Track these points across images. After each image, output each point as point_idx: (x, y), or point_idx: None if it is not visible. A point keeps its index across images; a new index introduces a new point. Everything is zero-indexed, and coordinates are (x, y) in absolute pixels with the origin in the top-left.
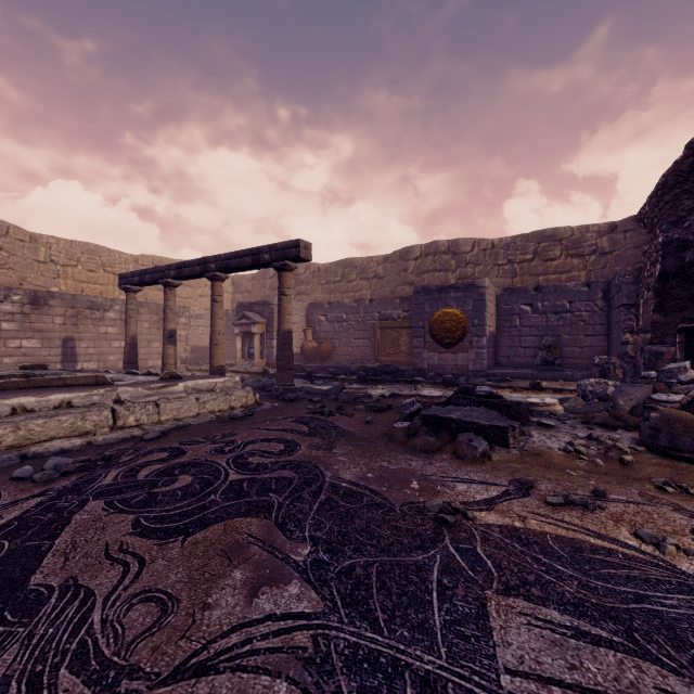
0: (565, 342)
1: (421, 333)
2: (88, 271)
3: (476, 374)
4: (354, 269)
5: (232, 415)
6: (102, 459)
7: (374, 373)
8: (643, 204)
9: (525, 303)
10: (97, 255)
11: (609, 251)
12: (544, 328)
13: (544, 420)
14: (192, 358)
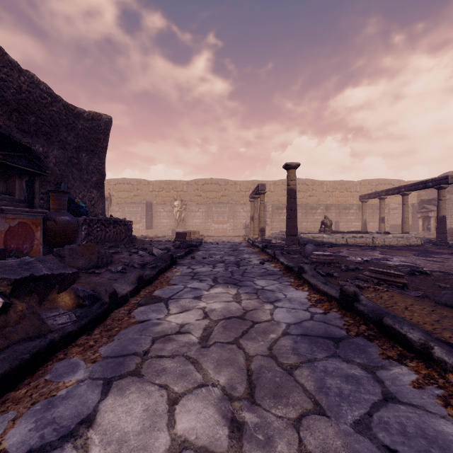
0: None
1: None
2: (340, 192)
3: None
4: None
5: (409, 245)
6: (374, 246)
7: None
8: None
9: None
10: (343, 185)
11: None
12: None
13: None
14: (390, 230)
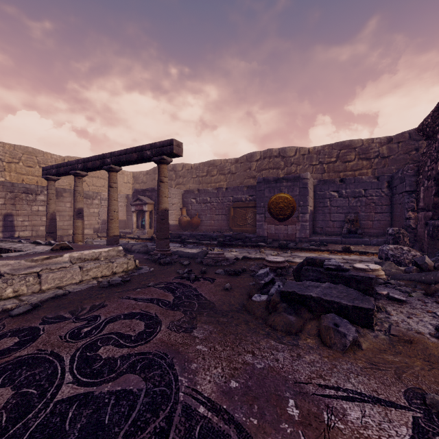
0: (361, 217)
1: (262, 211)
2: (27, 167)
3: (301, 240)
4: (215, 167)
5: (110, 282)
6: None
7: (229, 239)
8: (425, 118)
9: (333, 190)
10: (34, 155)
11: (388, 155)
12: (347, 207)
13: (388, 291)
14: (102, 228)
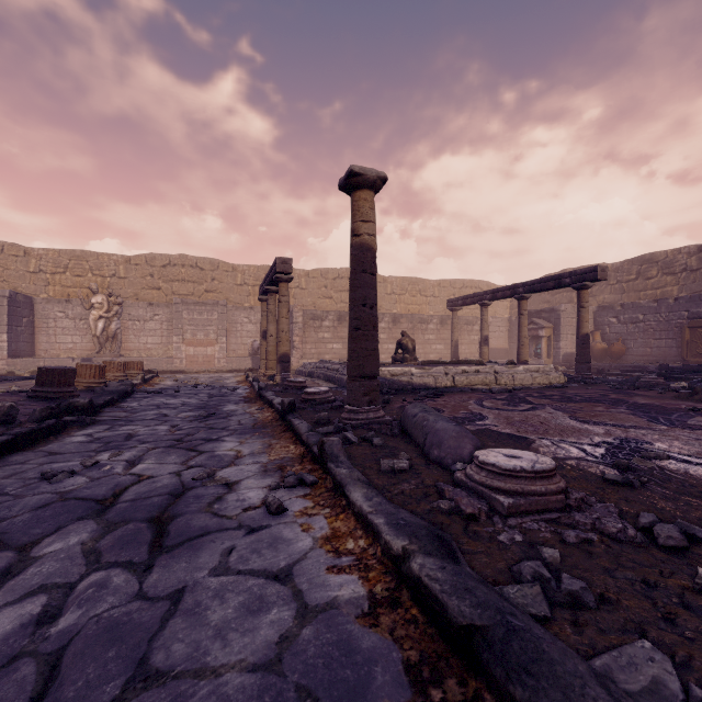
0: None
1: None
2: (411, 297)
3: None
4: (653, 265)
5: (554, 385)
6: (508, 391)
7: (678, 372)
8: None
9: None
10: (416, 285)
11: None
12: None
13: None
14: None
